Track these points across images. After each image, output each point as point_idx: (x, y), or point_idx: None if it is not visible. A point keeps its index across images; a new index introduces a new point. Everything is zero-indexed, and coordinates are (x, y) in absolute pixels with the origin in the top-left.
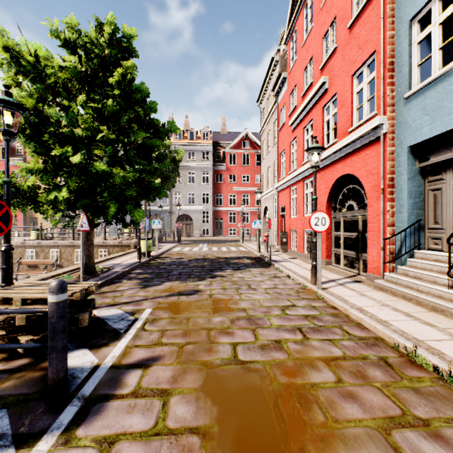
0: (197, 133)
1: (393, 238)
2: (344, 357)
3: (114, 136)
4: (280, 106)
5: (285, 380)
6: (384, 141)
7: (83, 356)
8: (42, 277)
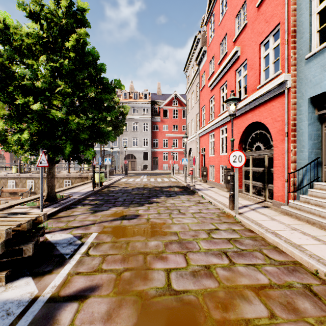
0: (139, 94)
1: (295, 172)
2: (270, 284)
3: (70, 90)
4: (201, 72)
5: (219, 315)
6: (288, 94)
7: (24, 286)
8: (11, 204)
